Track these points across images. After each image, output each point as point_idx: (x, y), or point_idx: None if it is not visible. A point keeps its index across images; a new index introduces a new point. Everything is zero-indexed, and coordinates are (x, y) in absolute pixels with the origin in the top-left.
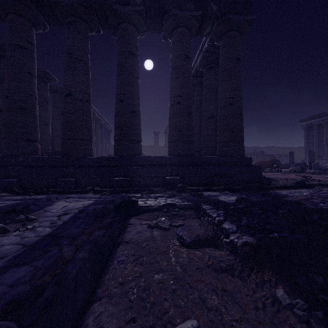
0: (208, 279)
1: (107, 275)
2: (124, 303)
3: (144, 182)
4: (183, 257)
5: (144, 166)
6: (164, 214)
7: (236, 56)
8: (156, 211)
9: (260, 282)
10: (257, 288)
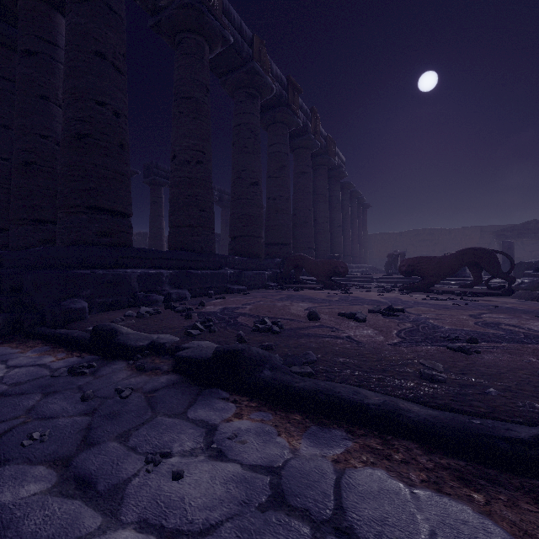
0: None
1: None
2: None
3: None
4: None
5: None
6: None
7: None
8: None
9: None
10: None
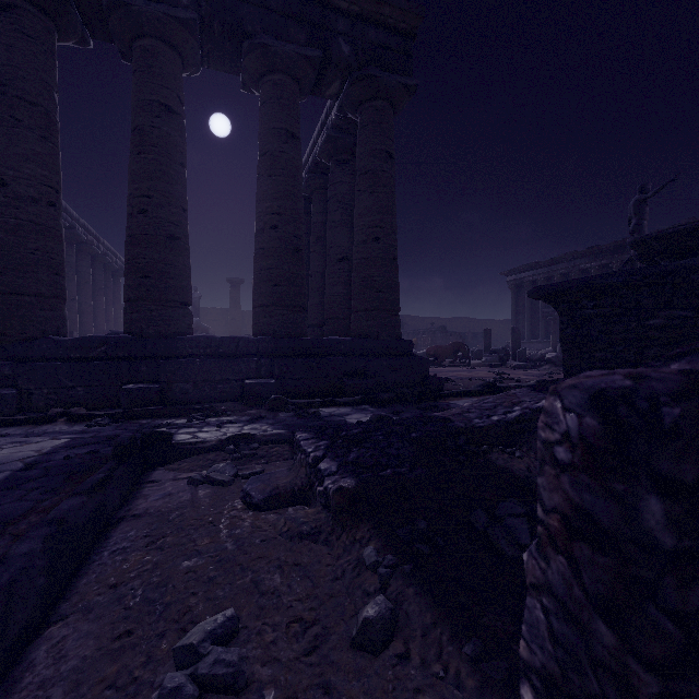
0: (277, 552)
1: (86, 579)
2: (115, 613)
3: (196, 392)
4: (243, 527)
5: (197, 359)
6: (228, 457)
7: (385, 148)
8: (212, 452)
9: (352, 544)
10: (346, 553)
